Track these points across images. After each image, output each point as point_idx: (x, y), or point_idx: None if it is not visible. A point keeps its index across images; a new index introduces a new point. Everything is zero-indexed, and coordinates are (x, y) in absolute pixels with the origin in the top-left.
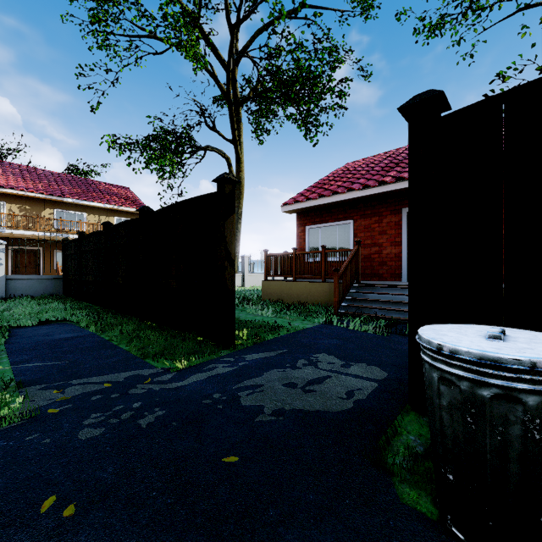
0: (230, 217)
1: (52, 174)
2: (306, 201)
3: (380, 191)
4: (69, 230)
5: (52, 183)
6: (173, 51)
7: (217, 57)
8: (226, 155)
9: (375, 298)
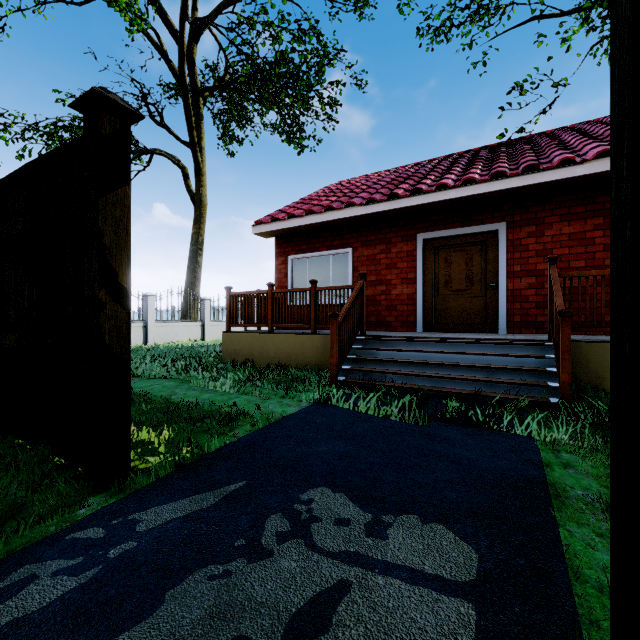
0: (115, 190)
1: None
2: (288, 220)
3: (390, 208)
4: None
5: None
6: None
7: (166, 24)
8: (181, 163)
9: (389, 357)
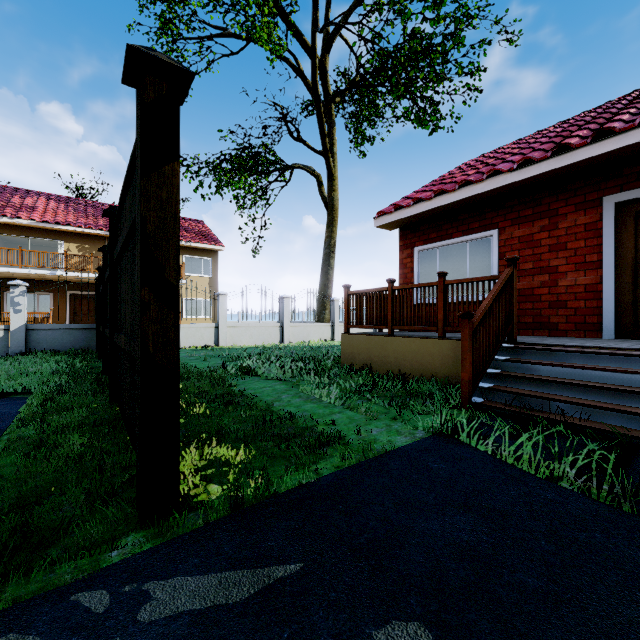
0: (161, 167)
1: None
2: (413, 206)
3: (556, 166)
4: None
5: None
6: (243, 38)
7: (302, 44)
8: (316, 172)
9: (556, 375)
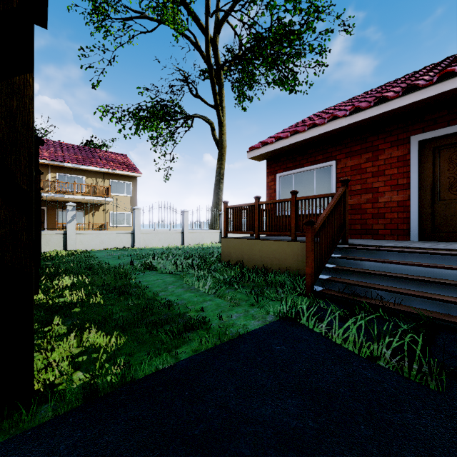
0: (11, 78)
1: (61, 144)
2: (275, 142)
3: (377, 113)
4: (69, 192)
5: (58, 151)
6: (154, 19)
7: (199, 26)
8: (210, 120)
9: (376, 269)
